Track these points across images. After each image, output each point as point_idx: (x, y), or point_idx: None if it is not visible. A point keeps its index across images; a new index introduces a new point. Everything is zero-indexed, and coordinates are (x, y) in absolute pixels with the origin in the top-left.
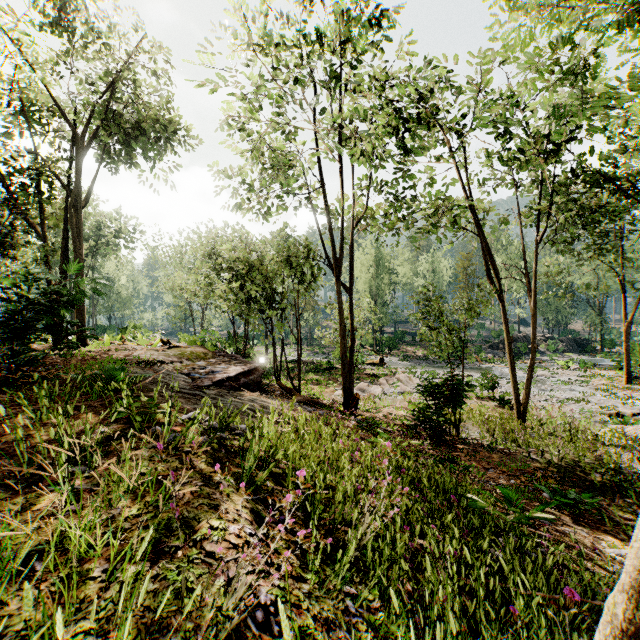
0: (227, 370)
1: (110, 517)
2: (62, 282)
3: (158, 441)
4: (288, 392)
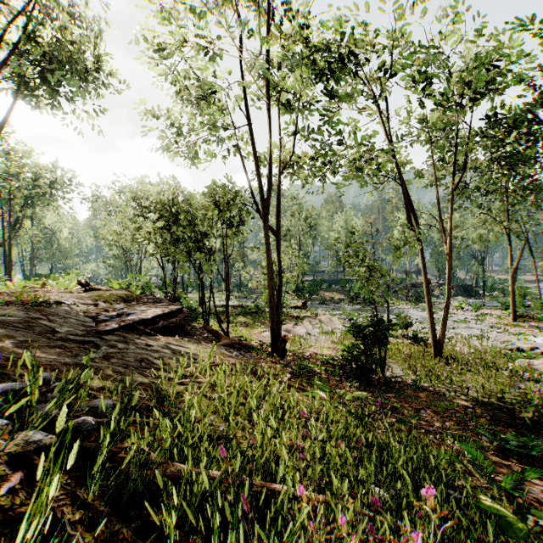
0: (144, 312)
1: None
2: None
3: None
4: (214, 335)
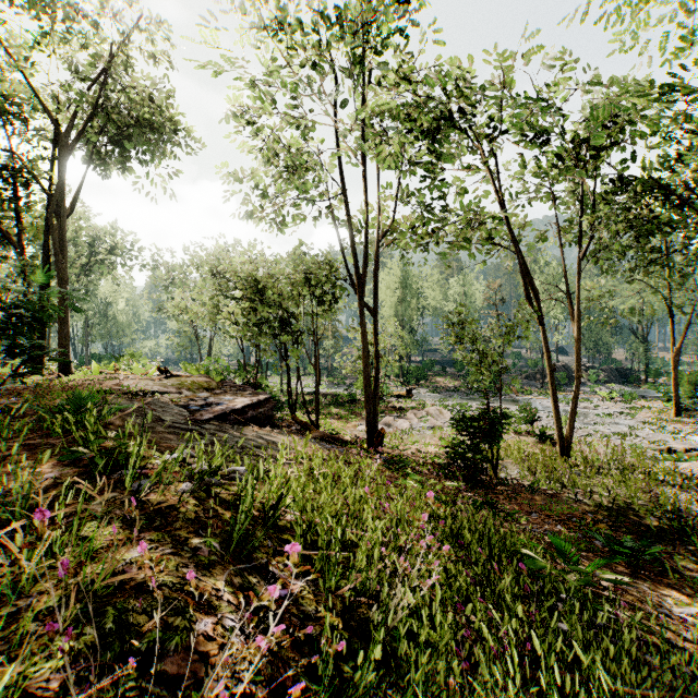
0: (232, 402)
1: (13, 612)
2: (27, 295)
3: (122, 490)
4: (304, 427)
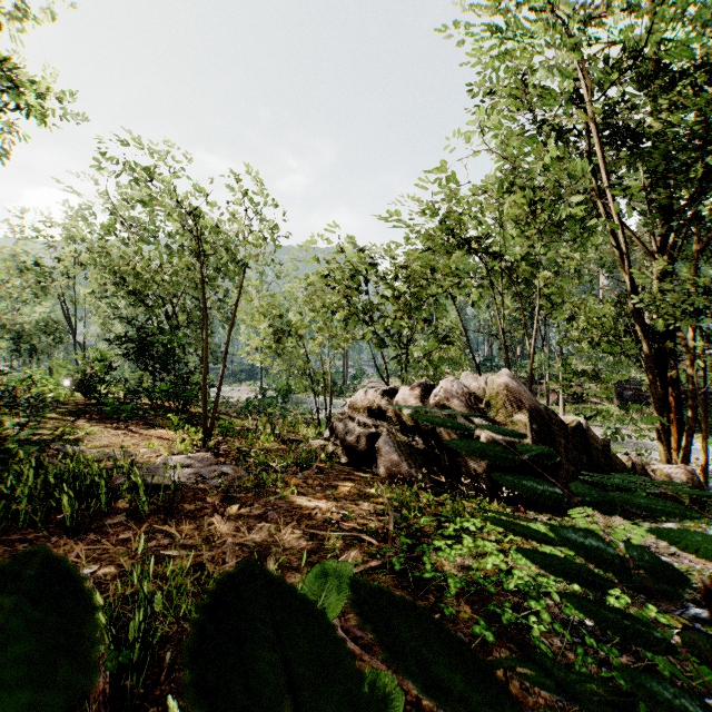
0: None
1: None
2: None
3: None
4: None
